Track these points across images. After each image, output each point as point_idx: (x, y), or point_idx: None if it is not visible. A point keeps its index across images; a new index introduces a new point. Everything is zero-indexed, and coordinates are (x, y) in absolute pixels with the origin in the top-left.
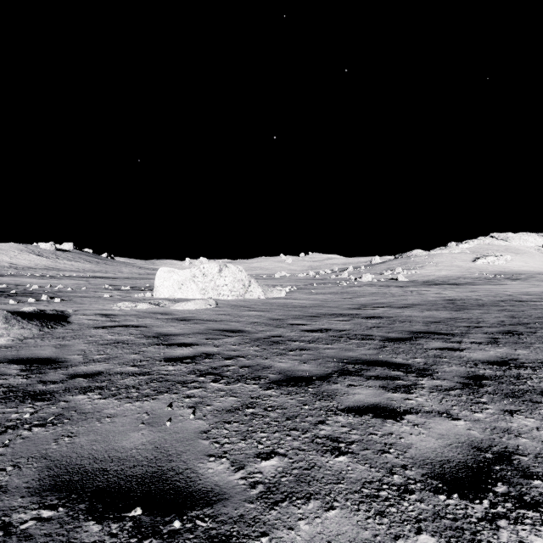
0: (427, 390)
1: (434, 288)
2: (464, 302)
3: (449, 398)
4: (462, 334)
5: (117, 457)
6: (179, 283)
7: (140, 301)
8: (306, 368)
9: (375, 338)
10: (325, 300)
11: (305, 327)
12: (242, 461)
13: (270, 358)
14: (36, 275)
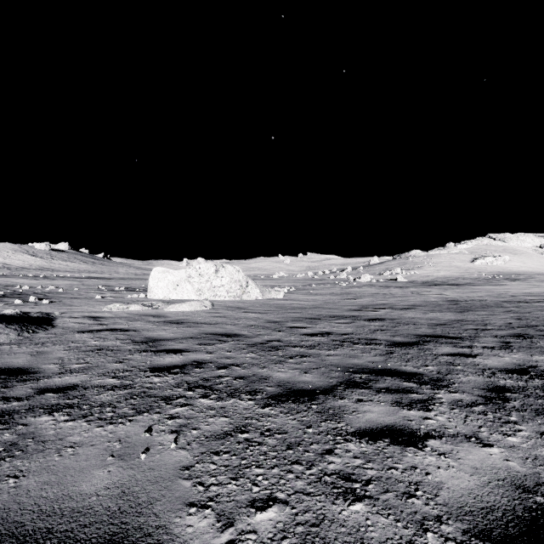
0: (446, 406)
1: (435, 289)
2: (467, 303)
3: (473, 416)
4: (471, 338)
5: (70, 509)
6: (174, 284)
7: (133, 303)
8: (308, 379)
9: (380, 343)
10: (324, 301)
11: (305, 331)
12: (231, 512)
13: (267, 367)
14: (29, 275)
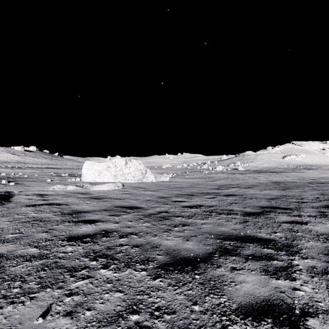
0: (306, 274)
1: (263, 175)
2: (285, 184)
3: None
4: (297, 209)
5: None
6: (98, 172)
7: (70, 184)
8: (190, 247)
9: (237, 213)
10: (195, 183)
11: (184, 204)
12: None
13: (158, 235)
14: (9, 166)
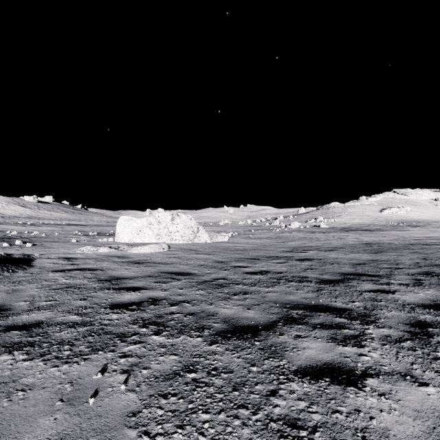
0: (377, 342)
1: (352, 234)
2: (379, 245)
3: (404, 352)
4: (388, 276)
5: None
6: (137, 230)
7: (102, 245)
8: (251, 315)
9: (311, 280)
10: (262, 244)
11: (247, 270)
12: None
13: (215, 303)
14: (19, 223)
